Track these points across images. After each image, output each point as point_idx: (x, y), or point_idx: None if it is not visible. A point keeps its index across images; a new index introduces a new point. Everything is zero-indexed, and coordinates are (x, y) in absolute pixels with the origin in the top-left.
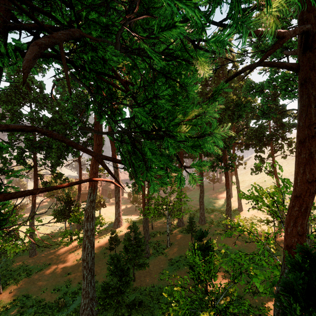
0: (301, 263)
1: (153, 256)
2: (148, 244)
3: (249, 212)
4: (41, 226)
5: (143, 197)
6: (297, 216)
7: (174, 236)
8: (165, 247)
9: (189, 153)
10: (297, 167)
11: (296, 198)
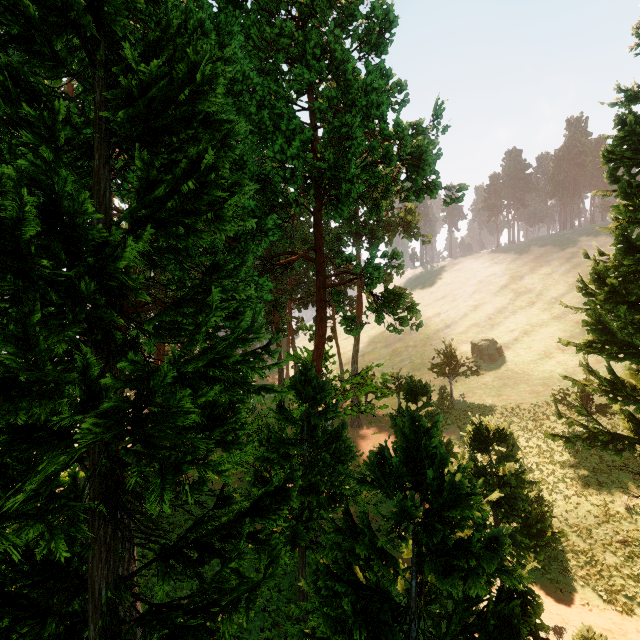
0: (301, 369)
1: None
2: None
3: None
4: None
5: None
6: (316, 359)
7: None
8: None
9: None
10: (316, 326)
11: (315, 347)
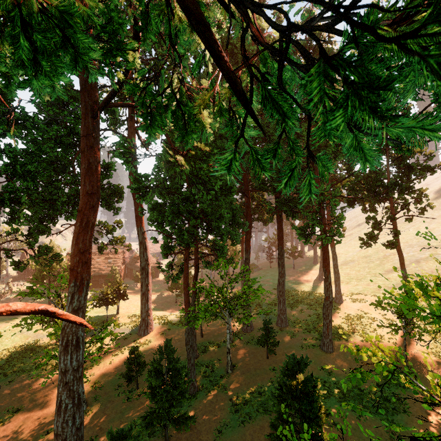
0: None
1: (203, 391)
2: (195, 366)
3: (353, 305)
4: (17, 333)
5: (186, 288)
6: None
7: (237, 351)
8: (223, 372)
9: (260, 213)
10: None
11: None
